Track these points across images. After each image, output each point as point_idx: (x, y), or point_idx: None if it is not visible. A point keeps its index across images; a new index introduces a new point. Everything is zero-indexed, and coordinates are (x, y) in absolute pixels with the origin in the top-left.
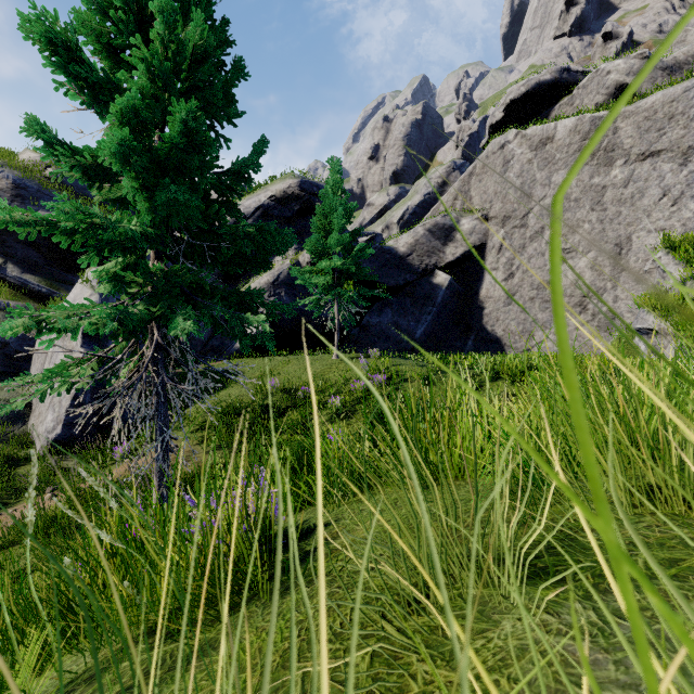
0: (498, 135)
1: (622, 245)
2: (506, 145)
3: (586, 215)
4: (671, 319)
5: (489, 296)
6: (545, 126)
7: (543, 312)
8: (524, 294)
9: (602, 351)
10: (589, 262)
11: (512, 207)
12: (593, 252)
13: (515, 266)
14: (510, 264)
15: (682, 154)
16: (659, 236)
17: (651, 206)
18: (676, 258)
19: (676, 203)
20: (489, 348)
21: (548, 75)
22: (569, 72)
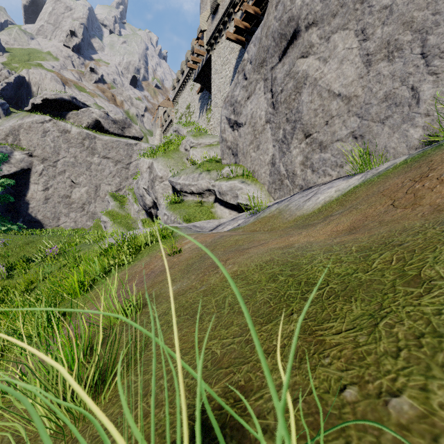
0: (38, 110)
1: (98, 187)
2: (45, 123)
3: (84, 171)
4: (109, 218)
5: (33, 197)
6: (67, 124)
7: (65, 209)
8: (55, 199)
9: (91, 227)
10: (86, 191)
11: (48, 155)
12: (87, 187)
13: (50, 184)
14: (47, 183)
15: (115, 161)
16: (109, 187)
17: (107, 176)
18: (112, 199)
19: (114, 177)
20: (34, 226)
21: (67, 97)
22: (77, 100)
